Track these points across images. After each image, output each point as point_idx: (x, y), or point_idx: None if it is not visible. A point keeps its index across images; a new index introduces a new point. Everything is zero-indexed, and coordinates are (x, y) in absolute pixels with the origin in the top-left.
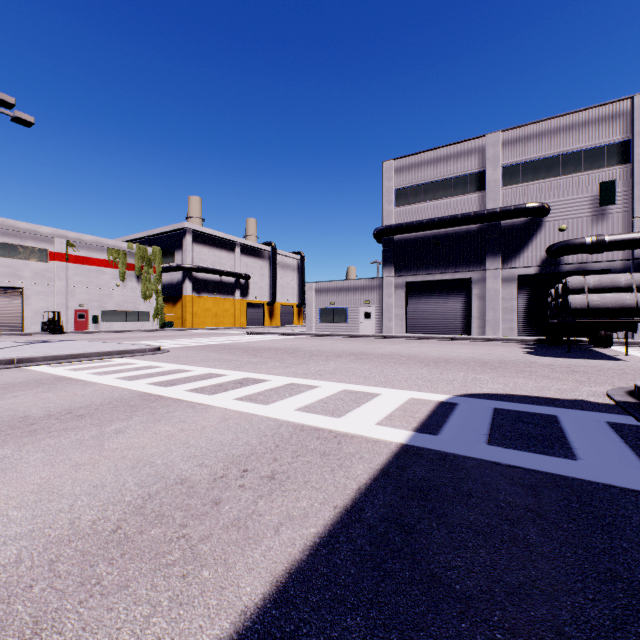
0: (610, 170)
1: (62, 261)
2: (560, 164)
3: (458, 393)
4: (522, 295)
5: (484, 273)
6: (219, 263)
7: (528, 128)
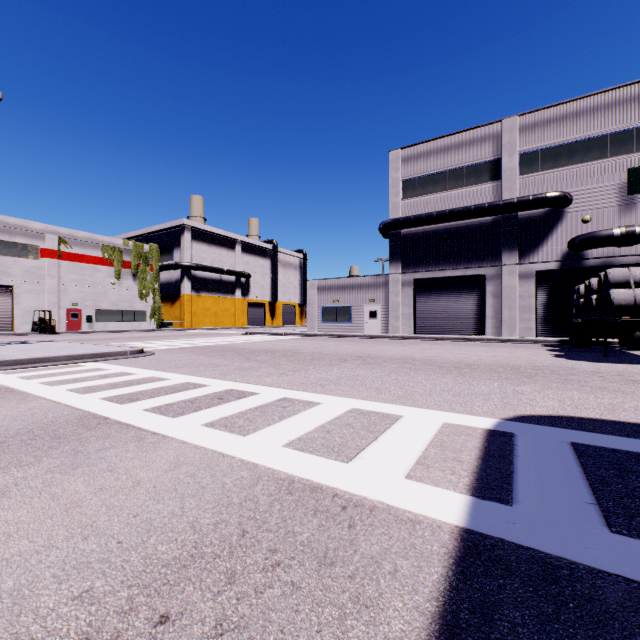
0: (639, 155)
1: (54, 258)
2: (583, 150)
3: (506, 415)
4: (541, 292)
5: (499, 269)
6: (219, 261)
7: (548, 111)
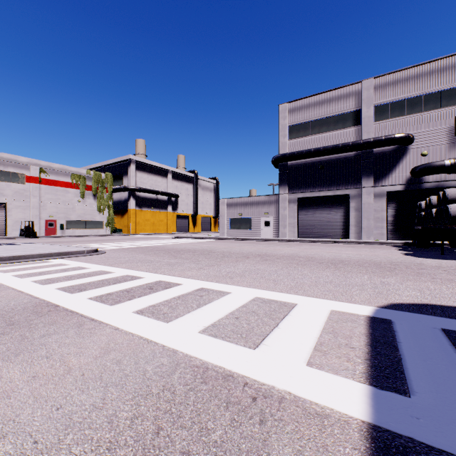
0: None
1: (36, 183)
2: (422, 102)
3: (380, 303)
4: (390, 207)
5: (360, 190)
6: (156, 185)
7: (395, 75)
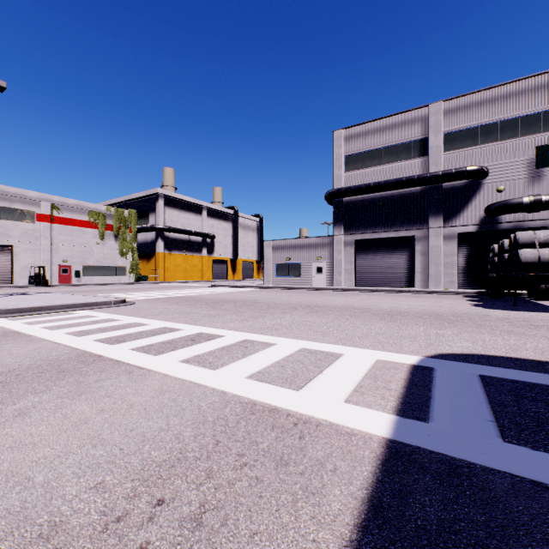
0: (545, 135)
1: (47, 222)
2: (498, 130)
3: (428, 353)
4: (462, 251)
5: (426, 231)
6: (188, 224)
7: (468, 98)
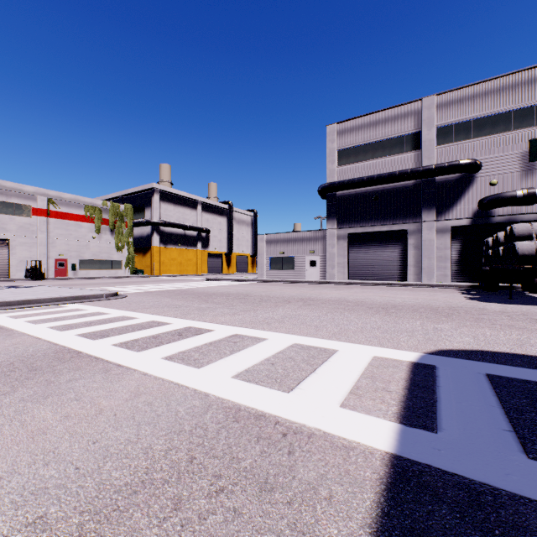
0: None
1: (44, 216)
2: (491, 124)
3: (428, 349)
4: (455, 245)
5: (419, 225)
6: (183, 219)
7: (461, 91)
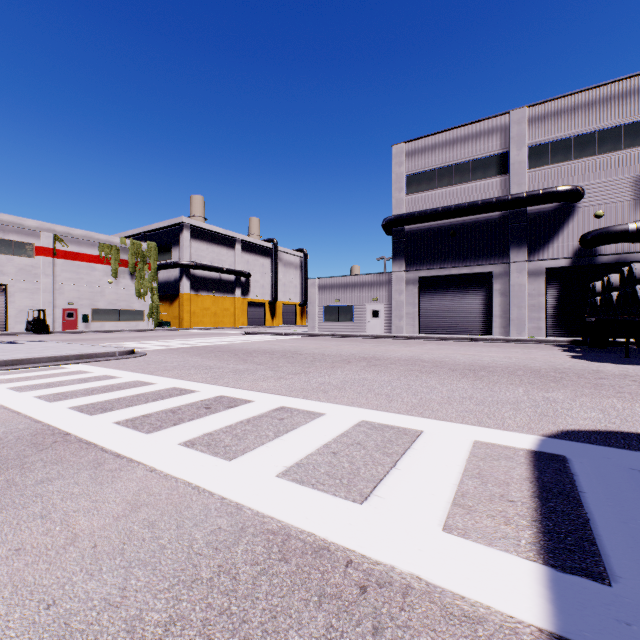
0: None
1: (49, 256)
2: (596, 142)
3: (546, 430)
4: (551, 290)
5: (507, 266)
6: (218, 260)
7: (558, 102)
